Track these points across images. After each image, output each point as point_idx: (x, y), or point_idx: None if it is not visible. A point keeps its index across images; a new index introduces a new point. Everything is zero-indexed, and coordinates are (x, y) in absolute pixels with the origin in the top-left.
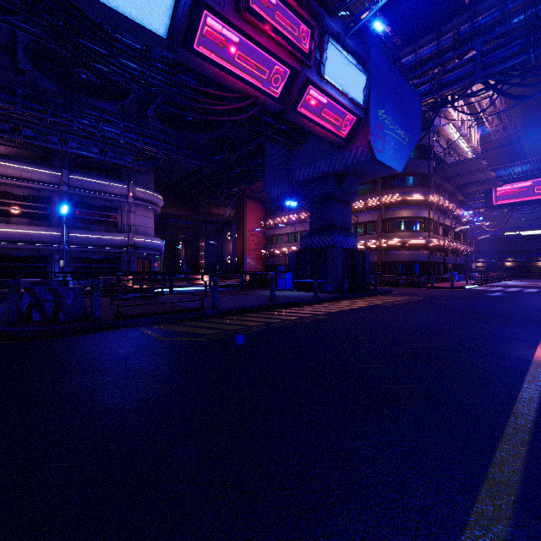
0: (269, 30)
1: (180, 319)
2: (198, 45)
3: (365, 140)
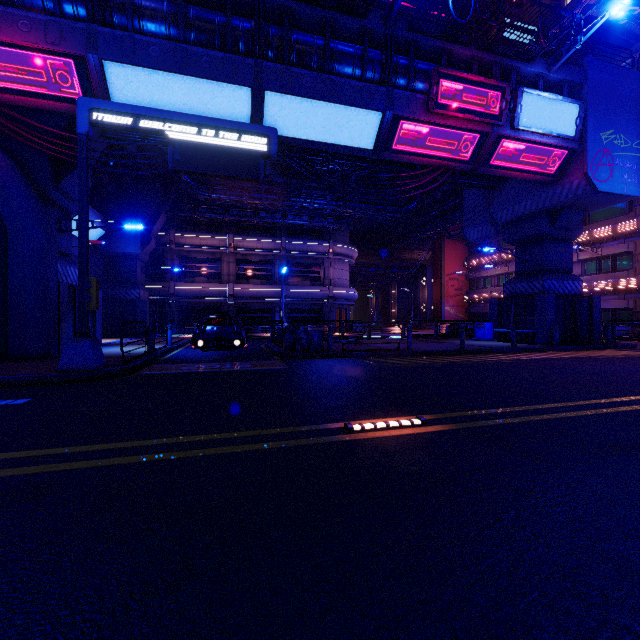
0: (456, 113)
1: (383, 356)
2: (395, 145)
3: (581, 173)
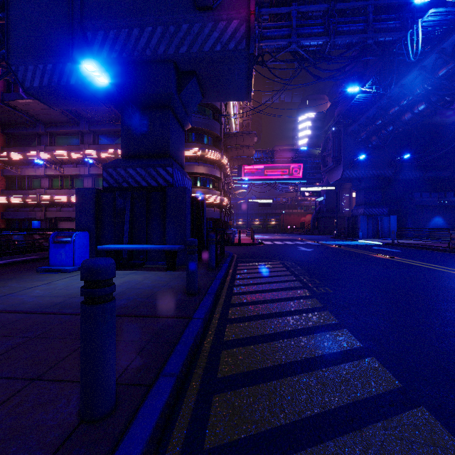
0: None
1: None
2: None
3: (246, 9)
